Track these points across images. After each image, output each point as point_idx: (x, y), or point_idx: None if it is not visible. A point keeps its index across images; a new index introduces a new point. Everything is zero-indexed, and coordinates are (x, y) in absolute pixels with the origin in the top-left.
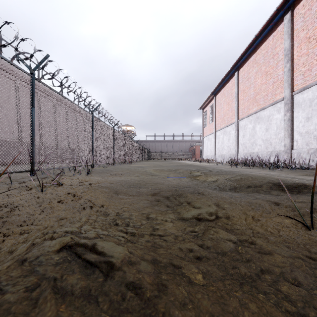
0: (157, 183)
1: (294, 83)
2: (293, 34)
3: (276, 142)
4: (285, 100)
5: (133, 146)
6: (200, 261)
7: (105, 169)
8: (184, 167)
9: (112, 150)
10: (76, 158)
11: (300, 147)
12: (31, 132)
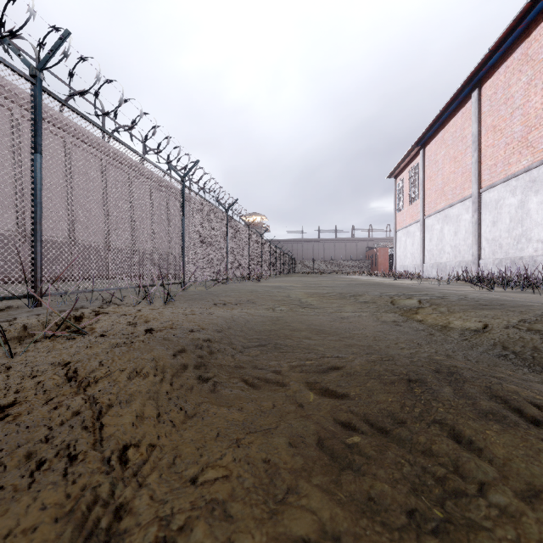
0: (320, 332)
1: None
2: None
3: None
4: None
5: (265, 249)
6: None
7: (206, 291)
8: (369, 289)
9: (224, 254)
10: (167, 270)
11: None
12: (34, 208)
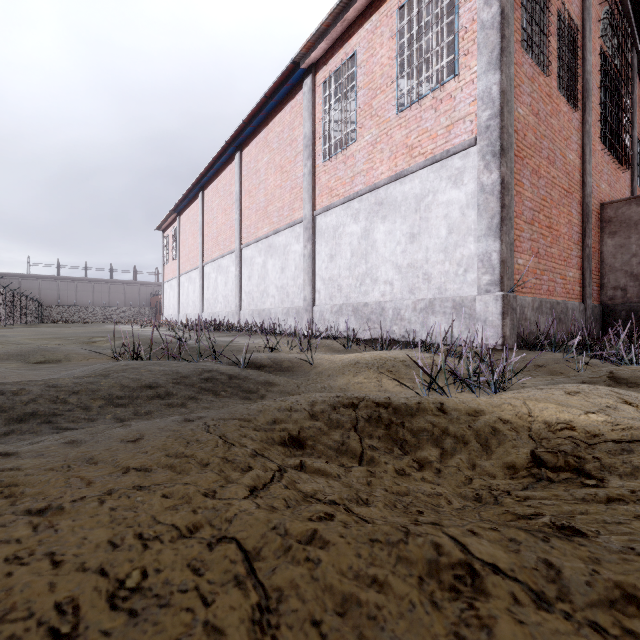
0: None
1: (243, 235)
2: (242, 179)
3: (232, 300)
4: (236, 252)
5: None
6: (23, 369)
7: None
8: (94, 334)
9: None
10: None
11: (246, 308)
12: None
